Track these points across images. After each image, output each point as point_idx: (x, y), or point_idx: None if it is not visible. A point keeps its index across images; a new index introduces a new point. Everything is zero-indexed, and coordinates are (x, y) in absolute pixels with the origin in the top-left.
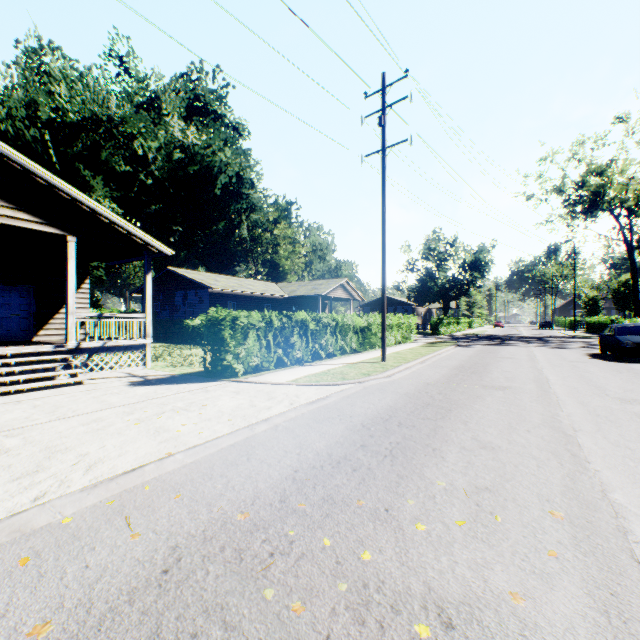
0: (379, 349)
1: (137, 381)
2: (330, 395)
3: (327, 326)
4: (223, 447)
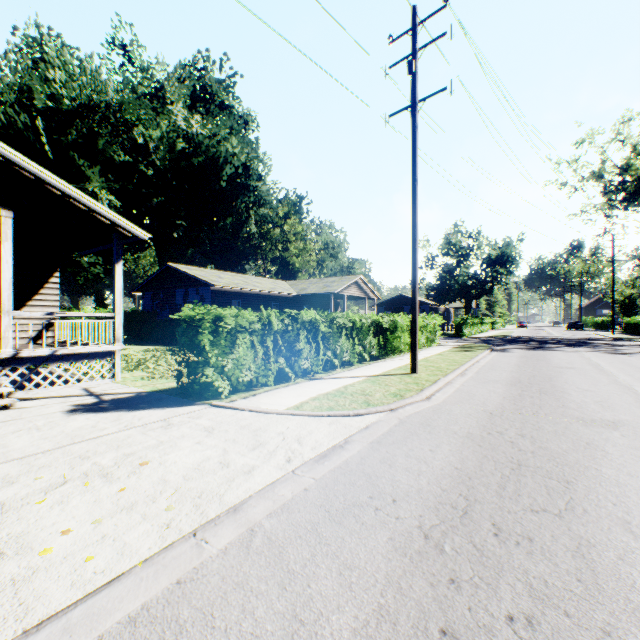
0: (402, 355)
1: (85, 404)
2: (351, 438)
3: (342, 328)
4: (105, 632)
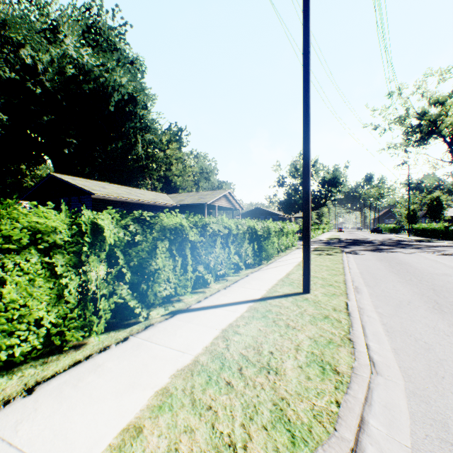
0: (274, 260)
1: None
2: None
3: (216, 235)
4: None
